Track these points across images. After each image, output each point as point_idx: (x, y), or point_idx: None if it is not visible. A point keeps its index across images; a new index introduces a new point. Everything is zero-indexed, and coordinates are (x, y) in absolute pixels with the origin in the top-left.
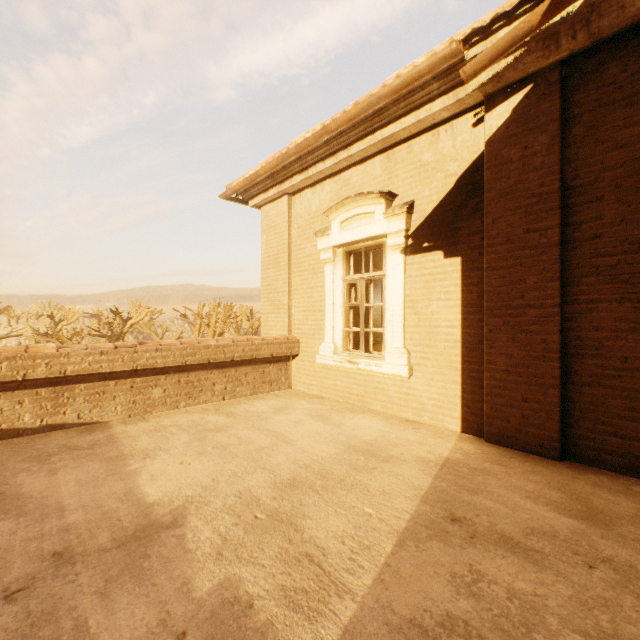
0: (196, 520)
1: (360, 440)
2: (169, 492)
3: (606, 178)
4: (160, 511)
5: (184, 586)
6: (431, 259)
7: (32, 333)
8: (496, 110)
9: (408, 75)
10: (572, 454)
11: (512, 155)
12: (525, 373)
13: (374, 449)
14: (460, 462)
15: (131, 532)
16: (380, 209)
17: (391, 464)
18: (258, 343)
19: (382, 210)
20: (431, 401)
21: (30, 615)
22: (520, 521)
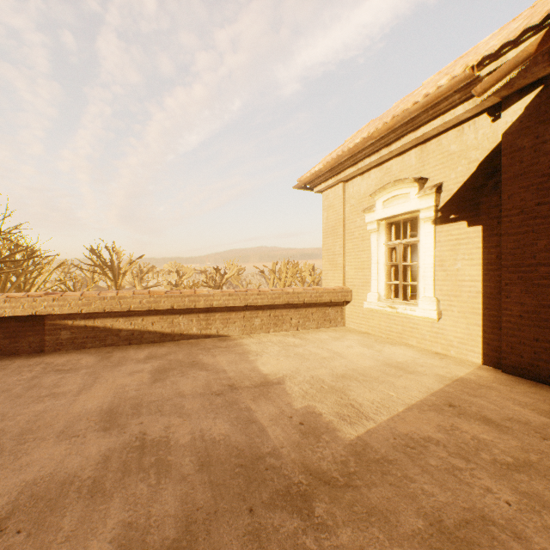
0: (290, 383)
1: (394, 360)
2: (273, 371)
3: None
4: (271, 377)
5: (288, 404)
6: (456, 228)
7: (167, 284)
8: (511, 108)
9: (432, 95)
10: None
11: (525, 144)
12: (536, 318)
13: (403, 366)
14: (471, 380)
15: (259, 383)
16: (414, 191)
17: (414, 375)
18: (321, 292)
19: (415, 191)
20: (456, 339)
21: (227, 401)
22: (502, 413)
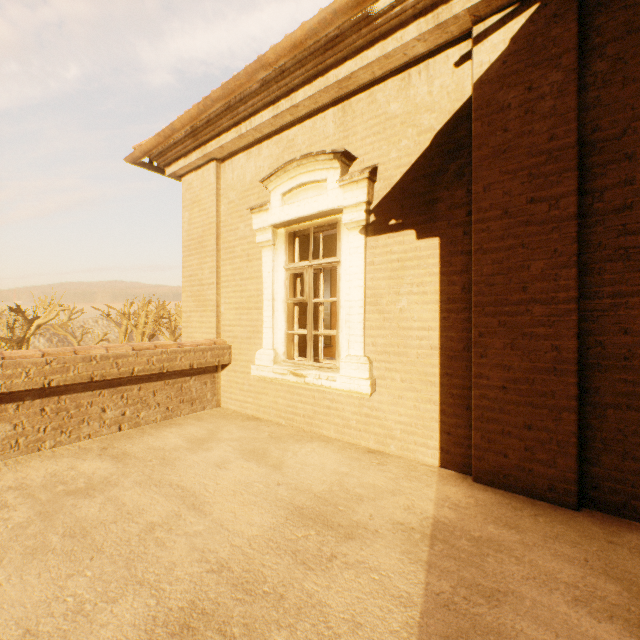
0: None
1: (309, 494)
2: None
3: (639, 128)
4: None
5: None
6: (400, 241)
7: None
8: (489, 40)
9: None
10: (591, 499)
11: (511, 99)
12: (529, 391)
13: (330, 511)
14: (455, 527)
15: None
16: (334, 175)
17: (358, 544)
18: (171, 351)
19: (336, 176)
20: (400, 425)
21: None
22: None
